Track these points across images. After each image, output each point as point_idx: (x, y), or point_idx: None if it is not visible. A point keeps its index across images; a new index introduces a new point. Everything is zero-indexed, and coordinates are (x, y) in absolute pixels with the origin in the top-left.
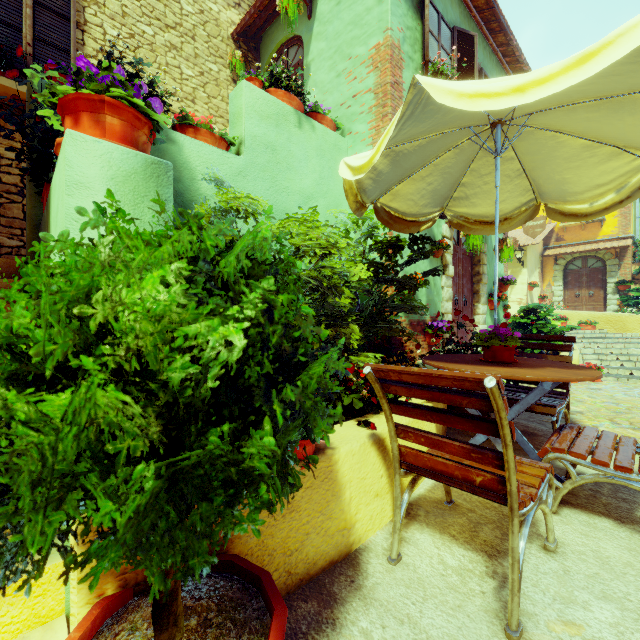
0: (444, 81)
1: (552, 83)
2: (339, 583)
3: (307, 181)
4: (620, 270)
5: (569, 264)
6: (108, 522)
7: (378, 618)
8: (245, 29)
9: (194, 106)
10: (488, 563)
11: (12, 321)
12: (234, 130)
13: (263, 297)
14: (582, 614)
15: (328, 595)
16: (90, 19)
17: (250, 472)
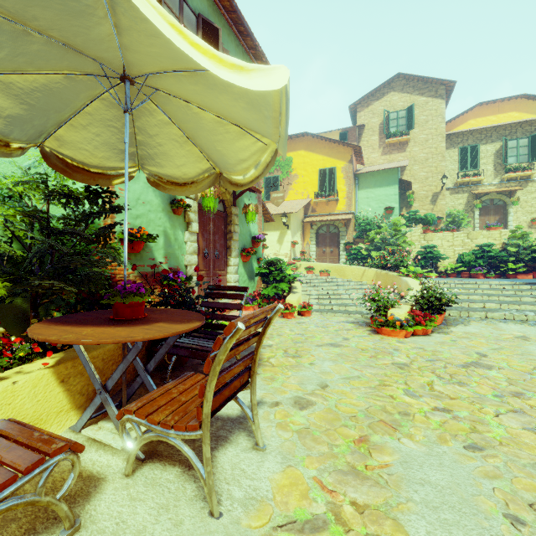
0: None
1: None
2: None
3: None
4: (347, 235)
5: (319, 229)
6: None
7: None
8: None
9: None
10: None
11: None
12: None
13: None
14: None
15: None
16: None
17: None
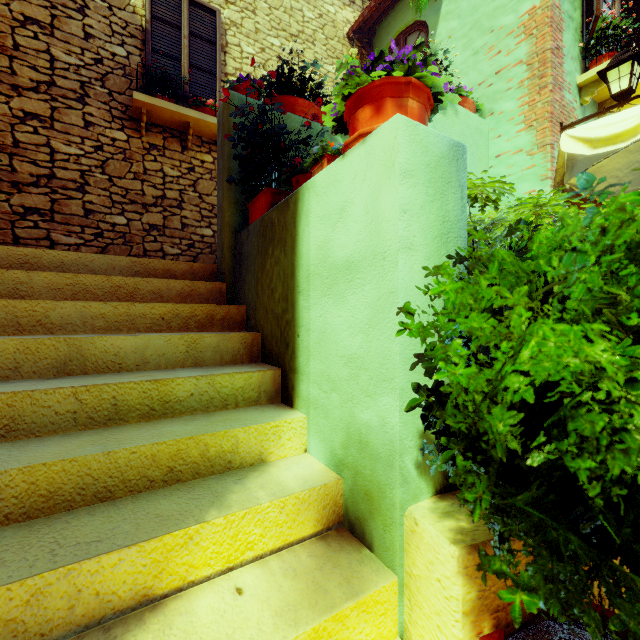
0: None
1: None
2: None
3: None
4: None
5: None
6: None
7: None
8: (361, 25)
9: None
10: None
11: (471, 320)
12: None
13: None
14: None
15: None
16: (230, 40)
17: None
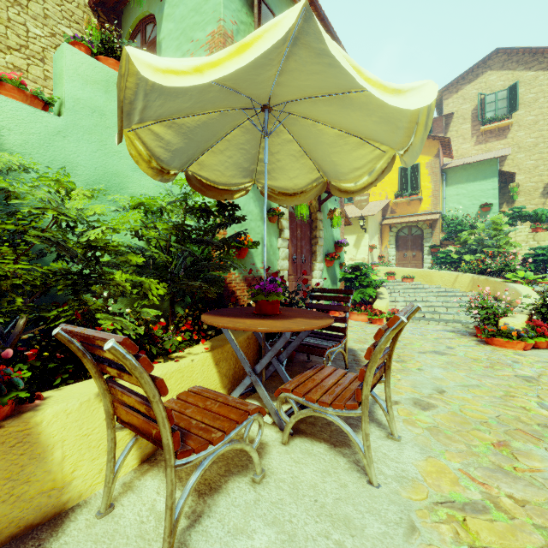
0: (150, 55)
1: (222, 67)
2: None
3: None
4: (432, 237)
5: (400, 231)
6: None
7: None
8: None
9: (43, 65)
10: (194, 503)
11: None
12: (57, 91)
13: None
14: (243, 543)
15: None
16: None
17: None
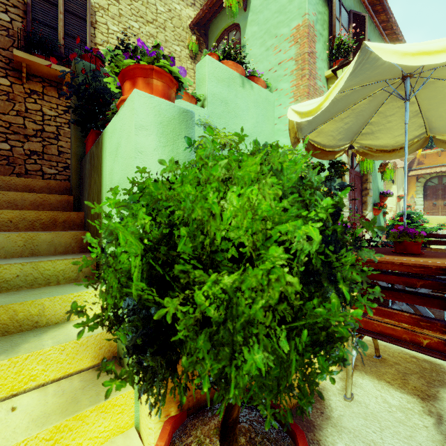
0: (388, 45)
1: None
2: (312, 413)
3: (248, 125)
4: None
5: (428, 181)
6: (255, 370)
7: (350, 442)
8: (198, 21)
9: None
10: (422, 404)
11: (128, 222)
12: (199, 90)
13: (337, 203)
14: None
15: (307, 422)
16: (99, 19)
17: (332, 335)
